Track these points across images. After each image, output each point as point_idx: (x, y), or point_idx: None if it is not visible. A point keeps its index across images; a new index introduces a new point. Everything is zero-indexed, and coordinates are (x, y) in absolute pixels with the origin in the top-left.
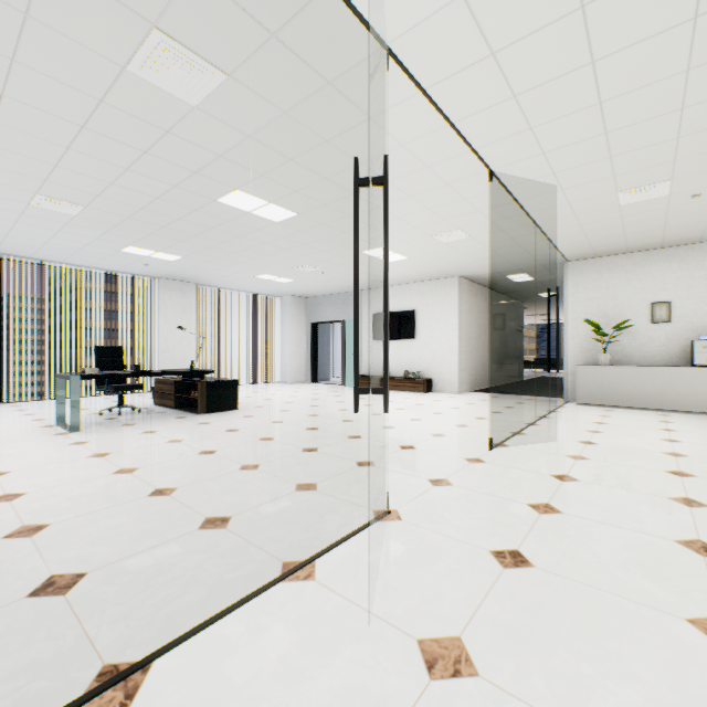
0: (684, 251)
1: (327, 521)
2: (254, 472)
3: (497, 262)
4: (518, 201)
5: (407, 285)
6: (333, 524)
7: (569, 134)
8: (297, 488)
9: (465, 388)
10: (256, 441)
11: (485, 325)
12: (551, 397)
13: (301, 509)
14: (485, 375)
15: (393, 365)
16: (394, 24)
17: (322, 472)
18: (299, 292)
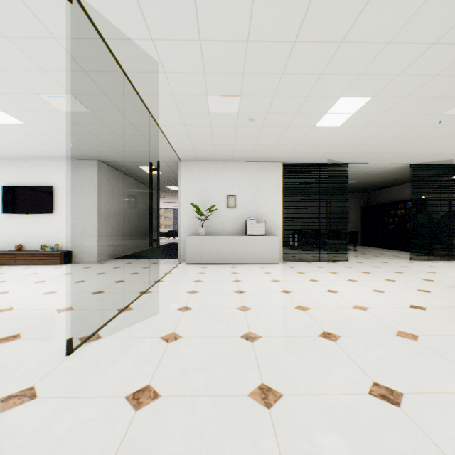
0: (242, 165)
1: None
2: None
3: (129, 150)
4: (126, 72)
5: (45, 161)
6: None
7: None
8: None
9: (106, 257)
10: None
11: (126, 205)
12: (172, 259)
13: None
14: (126, 244)
15: (29, 239)
16: None
17: None
18: None
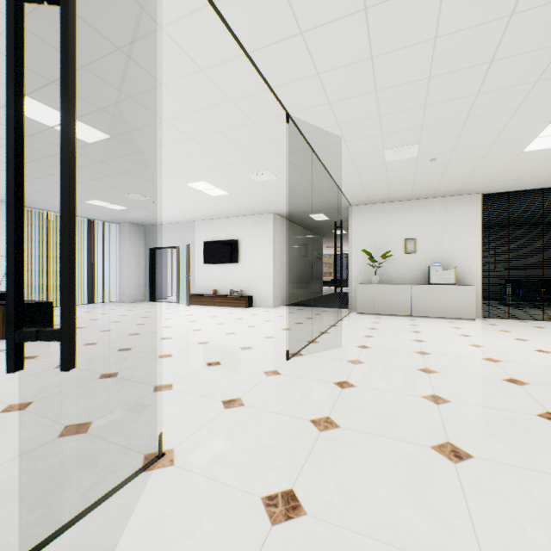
0: (424, 203)
1: (74, 485)
2: (18, 414)
3: (301, 202)
4: (313, 148)
5: (232, 218)
6: (80, 487)
7: (349, 86)
8: (62, 433)
9: (279, 303)
10: (50, 369)
11: (294, 253)
12: (341, 308)
13: (47, 468)
14: (294, 292)
15: (221, 285)
16: None
17: (107, 404)
18: (136, 219)
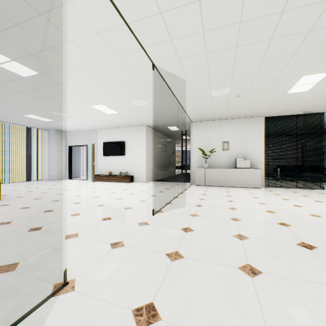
0: (233, 121)
1: None
2: None
3: (163, 119)
4: (169, 86)
5: (121, 128)
6: (4, 312)
7: (190, 49)
8: None
9: (149, 179)
10: None
11: (159, 149)
12: (186, 182)
13: None
14: (159, 173)
15: (114, 169)
16: None
17: (32, 249)
18: (59, 128)
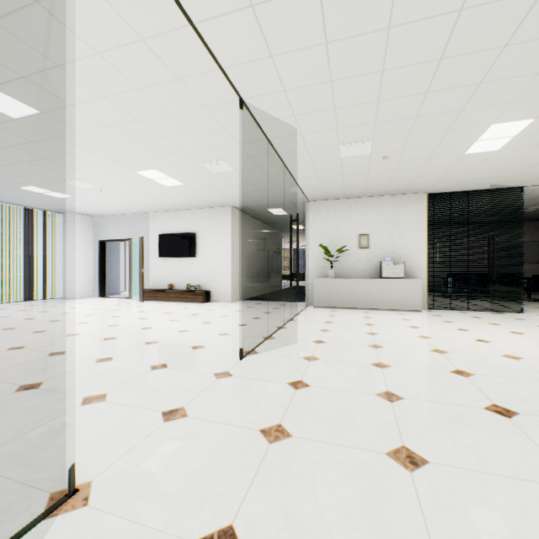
0: (377, 200)
1: None
2: None
3: (260, 196)
4: (269, 139)
5: (189, 211)
6: None
7: (304, 73)
8: None
9: (237, 297)
10: None
11: (254, 247)
12: (299, 302)
13: None
14: (254, 286)
15: (178, 279)
16: None
17: (17, 425)
18: (83, 209)
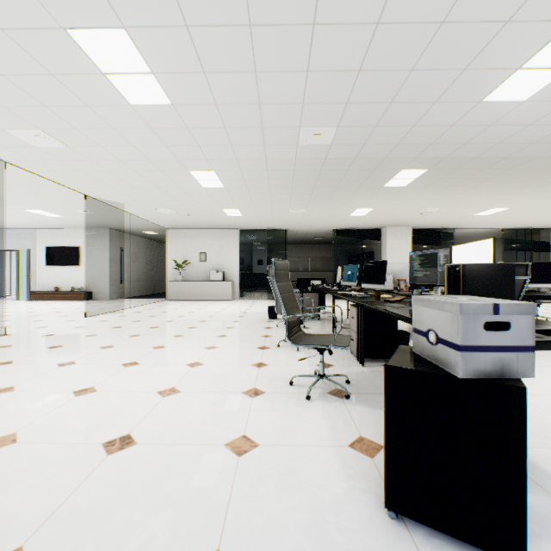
0: (211, 231)
1: None
2: None
3: (128, 225)
4: (112, 205)
5: (74, 229)
6: None
7: (112, 192)
8: None
9: (116, 296)
10: None
11: (134, 258)
12: (164, 298)
13: None
14: (134, 288)
15: (64, 283)
16: (7, 159)
17: None
18: None
